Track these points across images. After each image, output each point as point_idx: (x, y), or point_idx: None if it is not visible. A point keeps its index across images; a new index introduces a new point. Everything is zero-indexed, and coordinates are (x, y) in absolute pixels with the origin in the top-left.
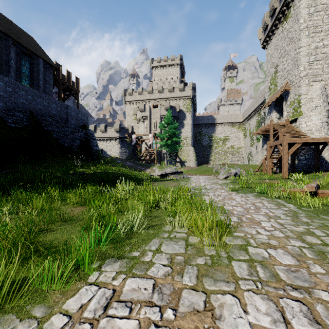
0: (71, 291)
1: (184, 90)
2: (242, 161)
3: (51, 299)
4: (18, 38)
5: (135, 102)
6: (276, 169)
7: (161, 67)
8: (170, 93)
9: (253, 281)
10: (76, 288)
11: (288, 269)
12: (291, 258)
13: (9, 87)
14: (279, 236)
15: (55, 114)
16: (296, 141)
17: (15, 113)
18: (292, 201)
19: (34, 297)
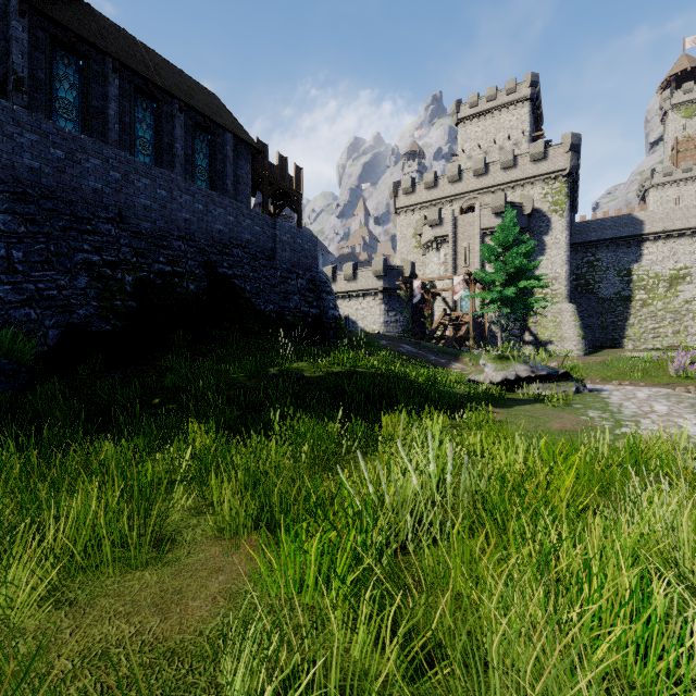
0: None
1: (545, 158)
2: None
3: None
4: (189, 97)
5: (419, 206)
6: None
7: (479, 117)
8: (505, 171)
9: None
10: None
11: None
12: None
13: (161, 189)
14: None
15: (250, 242)
16: None
17: (171, 243)
18: None
19: None
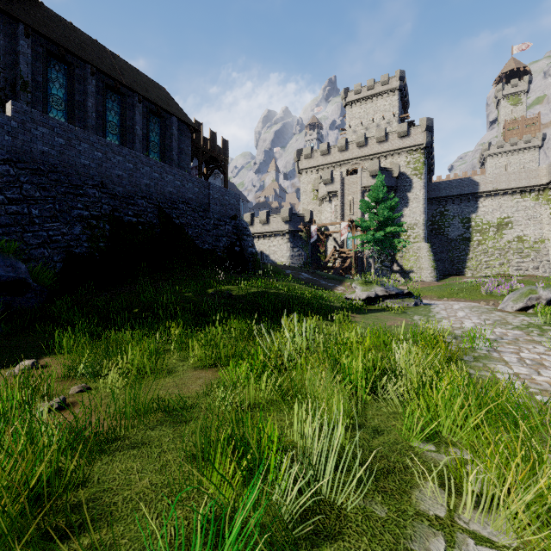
0: None
1: (408, 135)
2: (548, 269)
3: None
4: (145, 91)
5: (316, 168)
6: None
7: (361, 101)
8: (380, 144)
9: None
10: None
11: None
12: None
13: (129, 163)
14: None
15: (191, 199)
16: None
17: (136, 201)
18: None
19: None
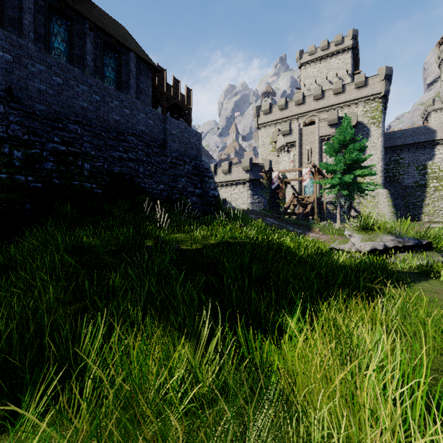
0: None
1: (366, 85)
2: None
3: None
4: (99, 21)
5: (274, 122)
6: None
7: (315, 61)
8: (336, 96)
9: None
10: None
11: None
12: None
13: (57, 76)
14: None
15: (144, 132)
16: None
17: (67, 126)
18: None
19: None
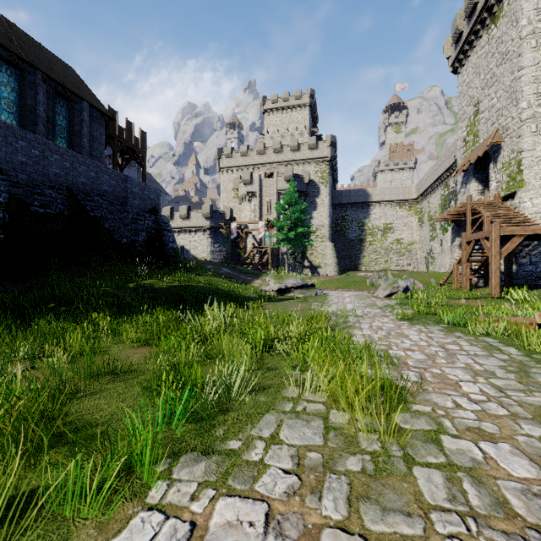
0: (115, 523)
1: (317, 148)
2: (417, 265)
3: (77, 540)
4: (50, 70)
5: (237, 168)
6: (478, 280)
7: (278, 110)
8: (293, 153)
9: (459, 516)
10: (125, 517)
11: (526, 489)
12: (528, 463)
13: (35, 149)
14: (498, 414)
15: (108, 192)
16: (516, 233)
17: (44, 191)
18: (513, 341)
19: (49, 533)
